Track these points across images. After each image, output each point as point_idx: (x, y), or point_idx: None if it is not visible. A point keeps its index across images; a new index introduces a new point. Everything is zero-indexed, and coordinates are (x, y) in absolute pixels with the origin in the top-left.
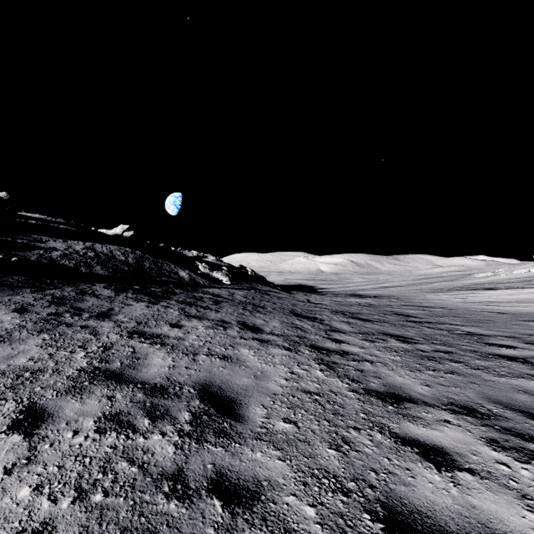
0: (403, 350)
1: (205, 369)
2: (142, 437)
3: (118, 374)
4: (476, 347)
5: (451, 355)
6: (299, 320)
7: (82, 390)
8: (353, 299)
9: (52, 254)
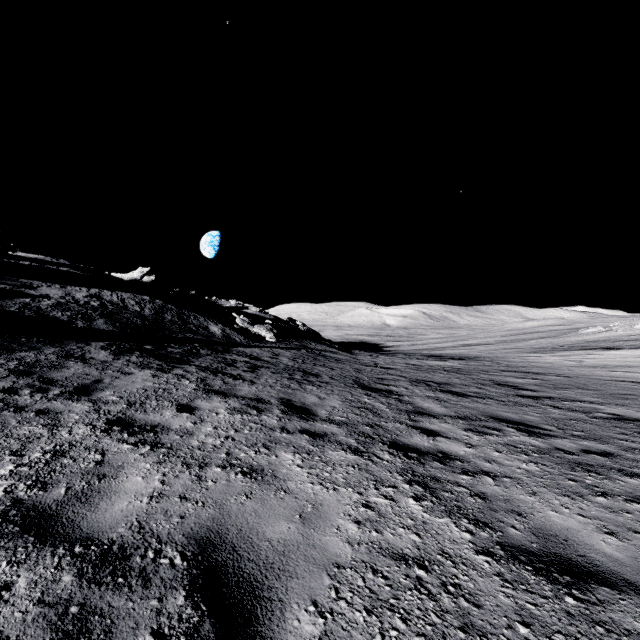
0: (535, 449)
1: (214, 499)
2: None
3: (51, 516)
4: None
5: (615, 459)
6: (367, 396)
7: None
8: (433, 361)
9: (42, 303)
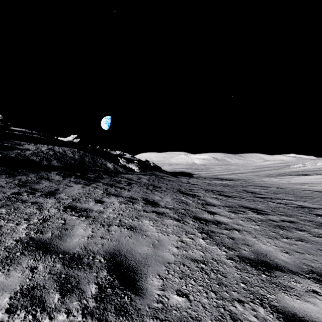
0: (259, 220)
1: (115, 238)
2: (47, 317)
3: (47, 244)
4: (309, 217)
5: (295, 224)
6: (183, 197)
7: (11, 261)
8: (216, 181)
9: (26, 152)
